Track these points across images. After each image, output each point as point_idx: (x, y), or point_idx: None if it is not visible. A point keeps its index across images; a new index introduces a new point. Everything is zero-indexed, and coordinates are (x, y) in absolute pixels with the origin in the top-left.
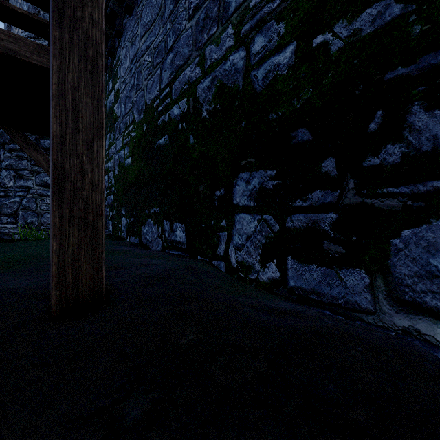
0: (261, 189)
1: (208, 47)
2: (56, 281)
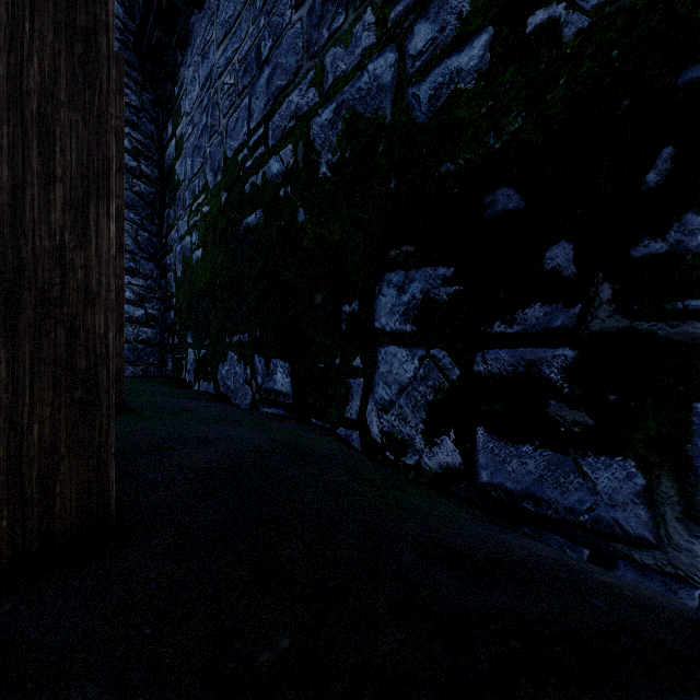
0: (426, 301)
1: (330, 52)
2: None
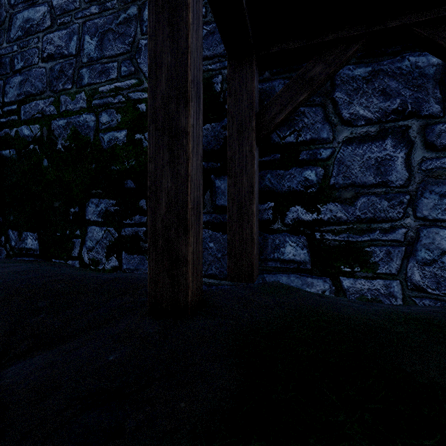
0: (107, 211)
1: (64, 96)
2: None
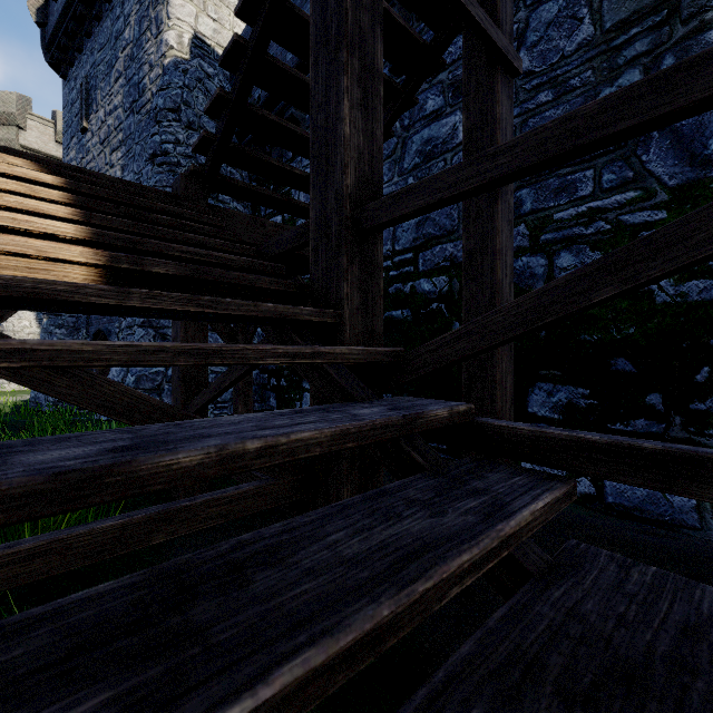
0: (570, 404)
1: None
2: None
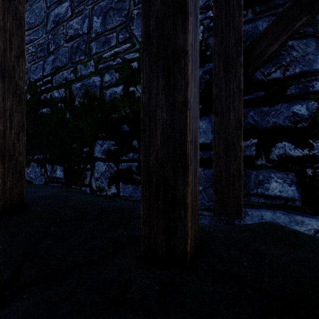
0: (108, 150)
1: (79, 65)
2: (1, 198)
